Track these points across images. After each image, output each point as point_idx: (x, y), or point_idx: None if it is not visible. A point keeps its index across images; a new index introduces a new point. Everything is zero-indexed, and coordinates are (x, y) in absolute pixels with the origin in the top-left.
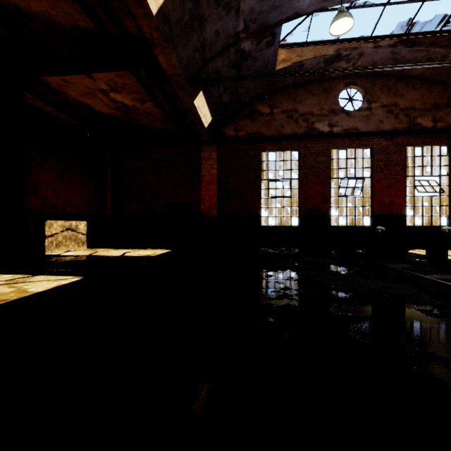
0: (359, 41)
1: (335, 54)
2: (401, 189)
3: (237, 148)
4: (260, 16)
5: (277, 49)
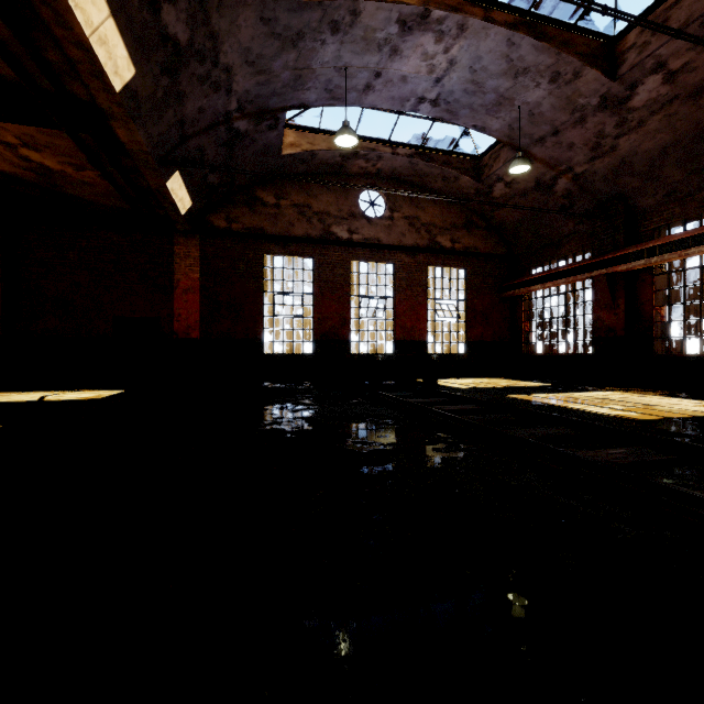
0: (377, 143)
1: (352, 151)
2: (422, 313)
3: (230, 245)
4: (258, 99)
5: (283, 134)
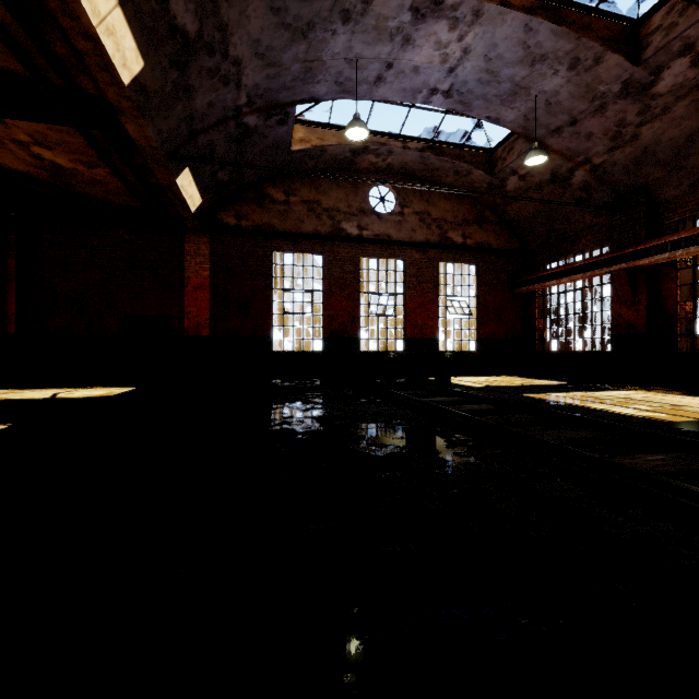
0: (387, 137)
1: (362, 146)
2: (433, 310)
3: (239, 243)
4: (268, 93)
5: (292, 129)
